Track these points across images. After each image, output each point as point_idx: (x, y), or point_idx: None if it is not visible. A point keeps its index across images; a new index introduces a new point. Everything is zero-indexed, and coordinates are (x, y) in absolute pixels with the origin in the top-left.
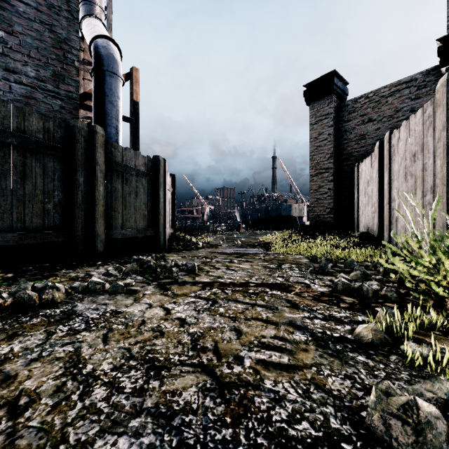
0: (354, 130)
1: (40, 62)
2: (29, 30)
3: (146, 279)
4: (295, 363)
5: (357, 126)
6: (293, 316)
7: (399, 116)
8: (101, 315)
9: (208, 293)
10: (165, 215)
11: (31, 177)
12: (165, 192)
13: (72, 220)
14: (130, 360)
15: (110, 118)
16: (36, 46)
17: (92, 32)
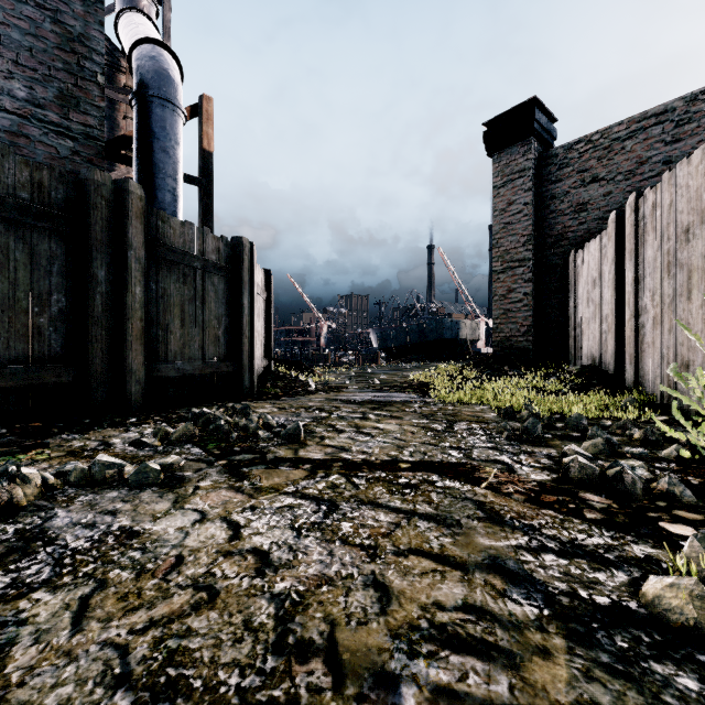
0: (568, 197)
1: (35, 74)
2: (17, 18)
3: (207, 454)
4: (530, 703)
5: (572, 190)
6: (496, 545)
7: (644, 171)
8: (95, 541)
9: (320, 485)
10: (253, 337)
11: (8, 269)
12: (252, 298)
13: (85, 345)
14: (118, 691)
15: (163, 175)
16: (28, 46)
17: (134, 35)
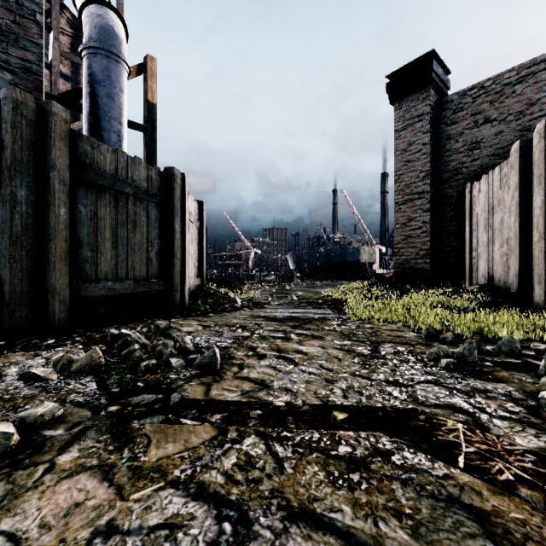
0: (462, 137)
1: None
2: None
3: (102, 393)
4: None
5: (466, 130)
6: None
7: (534, 111)
8: None
9: (228, 462)
10: (184, 259)
11: None
12: (183, 224)
13: (3, 265)
14: None
15: (108, 118)
16: None
17: None
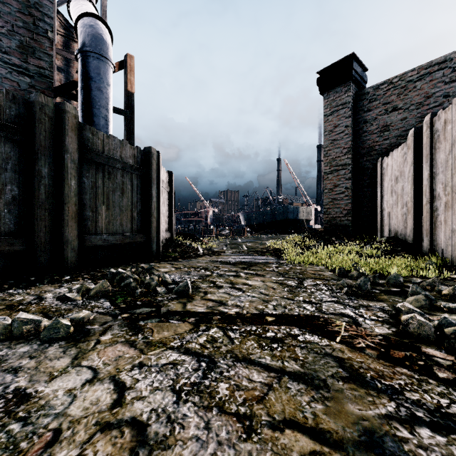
0: (376, 121)
1: (2, 30)
2: None
3: (115, 307)
4: None
5: (379, 116)
6: (367, 414)
7: (430, 102)
8: None
9: (201, 340)
10: (159, 217)
11: None
12: (158, 190)
13: (32, 223)
14: None
15: (98, 107)
16: None
17: (79, 11)
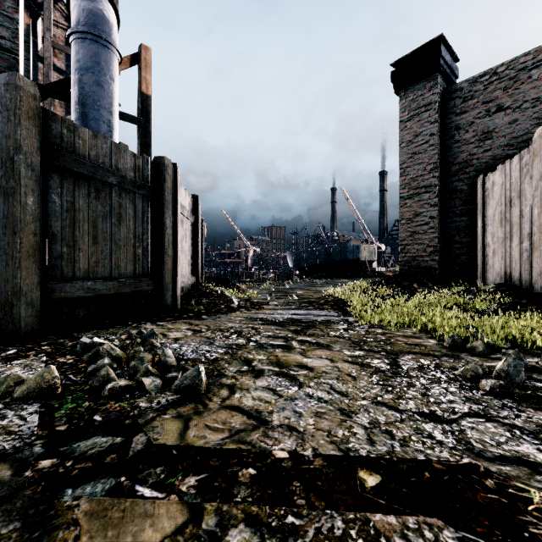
0: (473, 127)
1: None
2: None
3: (41, 433)
4: None
5: (477, 120)
6: None
7: None
8: None
9: None
10: (176, 256)
11: None
12: (175, 218)
13: None
14: None
15: (97, 107)
16: None
17: None
